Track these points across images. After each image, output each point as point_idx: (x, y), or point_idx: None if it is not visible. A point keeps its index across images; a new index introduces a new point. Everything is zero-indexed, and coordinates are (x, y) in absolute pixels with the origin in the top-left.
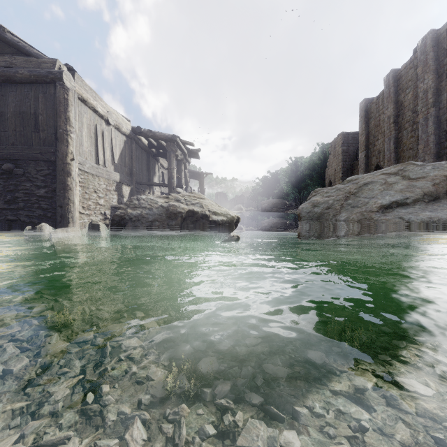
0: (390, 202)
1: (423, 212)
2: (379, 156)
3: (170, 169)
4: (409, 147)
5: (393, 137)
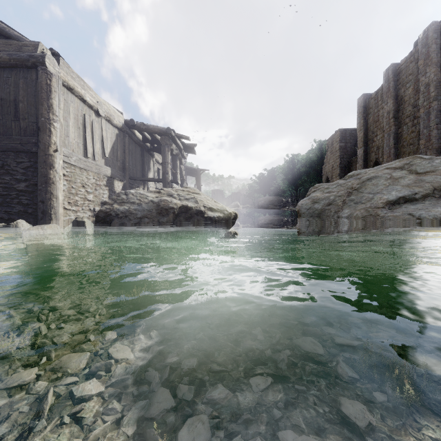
0: (397, 197)
1: (435, 208)
2: (378, 152)
3: (164, 163)
4: (410, 142)
5: (393, 133)
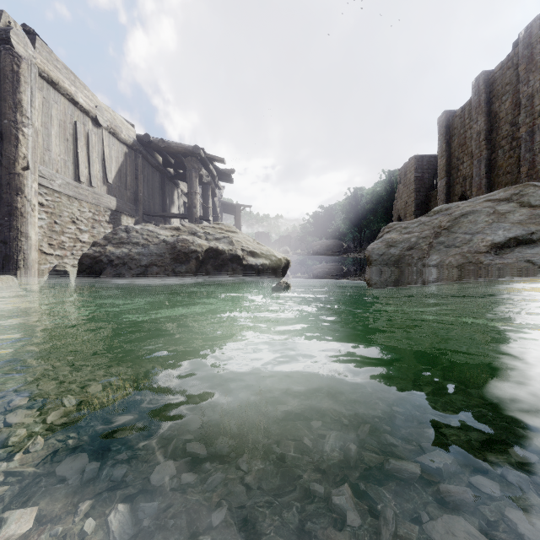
0: (507, 238)
1: None
2: (465, 184)
3: (190, 194)
4: (507, 170)
5: (485, 159)
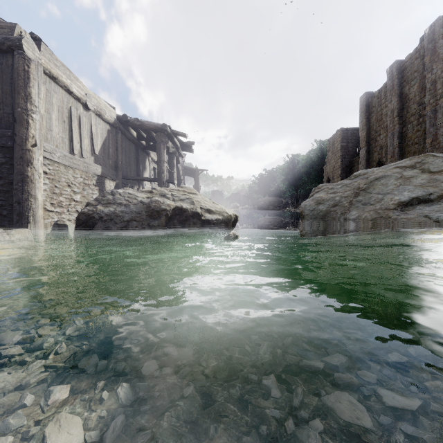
0: (410, 198)
1: None
2: (381, 152)
3: (159, 162)
4: (415, 141)
5: (397, 132)
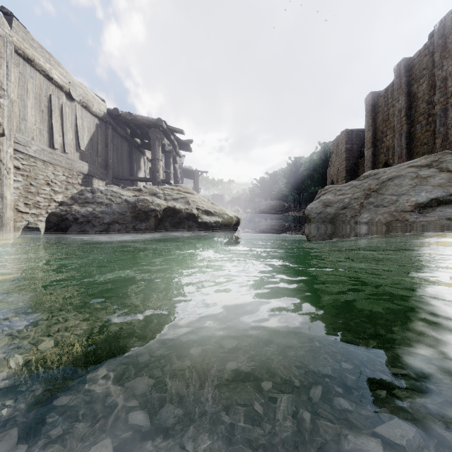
0: (429, 199)
1: None
2: (388, 153)
3: (154, 160)
4: (424, 142)
5: (405, 132)
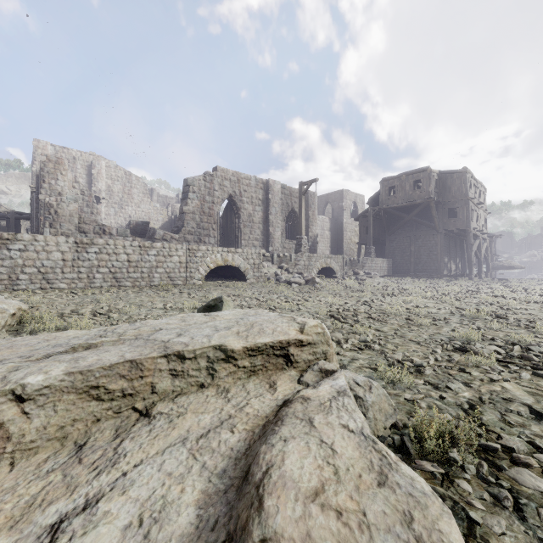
0: None
1: None
2: None
3: (490, 248)
4: None
5: None
